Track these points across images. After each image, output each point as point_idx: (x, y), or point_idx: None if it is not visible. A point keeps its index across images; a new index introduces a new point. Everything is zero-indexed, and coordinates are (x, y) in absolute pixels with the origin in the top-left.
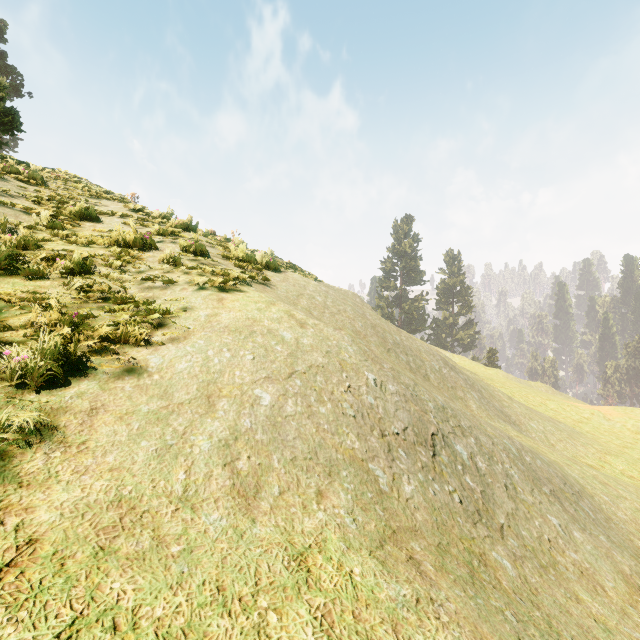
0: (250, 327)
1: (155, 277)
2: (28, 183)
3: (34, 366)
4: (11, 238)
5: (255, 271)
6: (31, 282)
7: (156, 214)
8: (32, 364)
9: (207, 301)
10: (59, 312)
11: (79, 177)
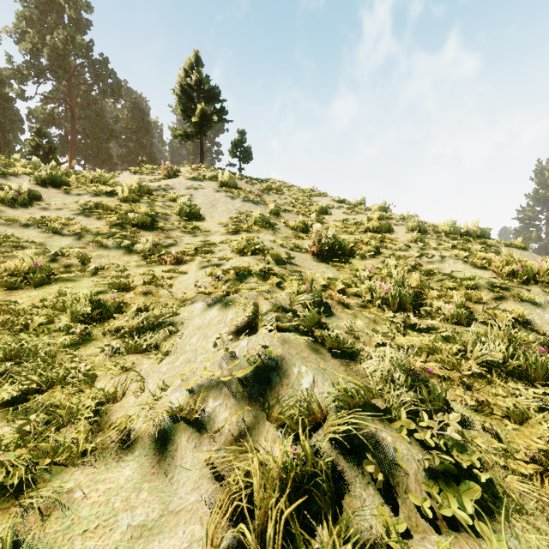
0: (546, 292)
1: (424, 254)
2: (277, 194)
3: (461, 314)
4: (328, 235)
5: (463, 242)
6: (363, 262)
7: (353, 202)
8: (460, 313)
9: (484, 272)
10: (417, 281)
11: (284, 182)
